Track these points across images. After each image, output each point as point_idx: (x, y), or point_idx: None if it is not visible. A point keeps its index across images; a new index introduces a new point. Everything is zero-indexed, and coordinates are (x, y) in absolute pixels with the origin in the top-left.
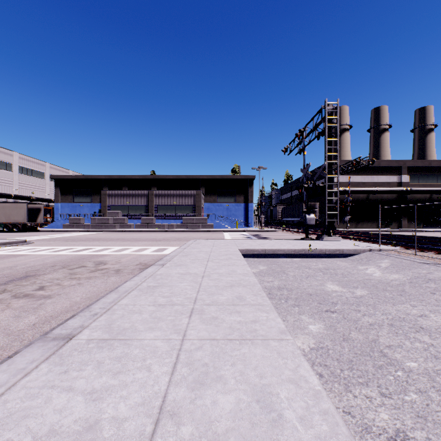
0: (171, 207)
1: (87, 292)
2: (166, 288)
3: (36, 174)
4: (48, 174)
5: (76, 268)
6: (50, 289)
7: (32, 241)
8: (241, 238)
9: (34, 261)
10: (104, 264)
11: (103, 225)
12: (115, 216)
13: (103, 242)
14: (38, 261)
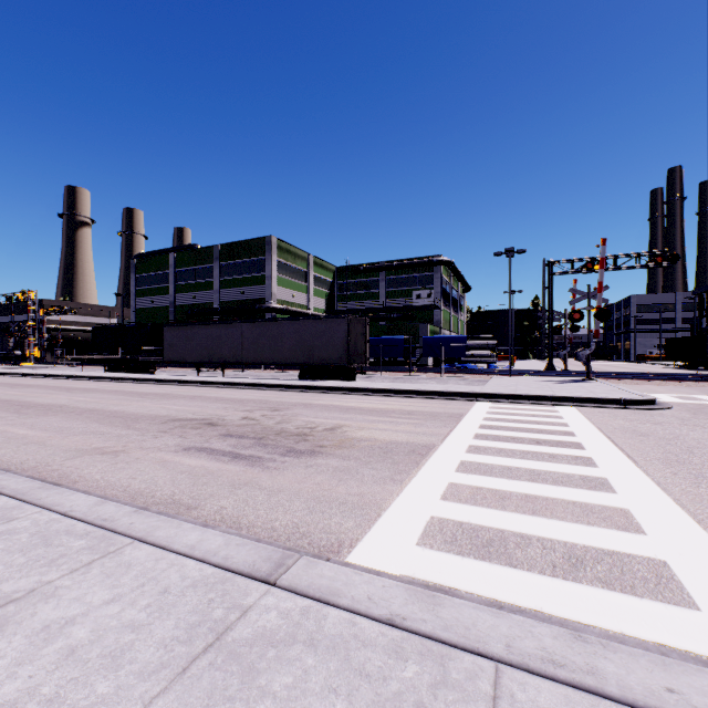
0: None
1: None
2: None
3: None
4: None
5: None
6: None
7: None
8: None
9: None
10: None
11: None
12: None
13: None
14: None
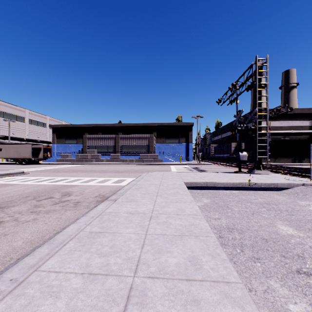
0: (132, 146)
1: (35, 232)
2: (108, 237)
3: (40, 124)
4: (48, 124)
5: (43, 199)
6: (3, 227)
7: (29, 172)
8: (184, 170)
9: (16, 191)
10: (69, 195)
11: (84, 160)
12: (92, 153)
13: (79, 173)
14: (19, 191)
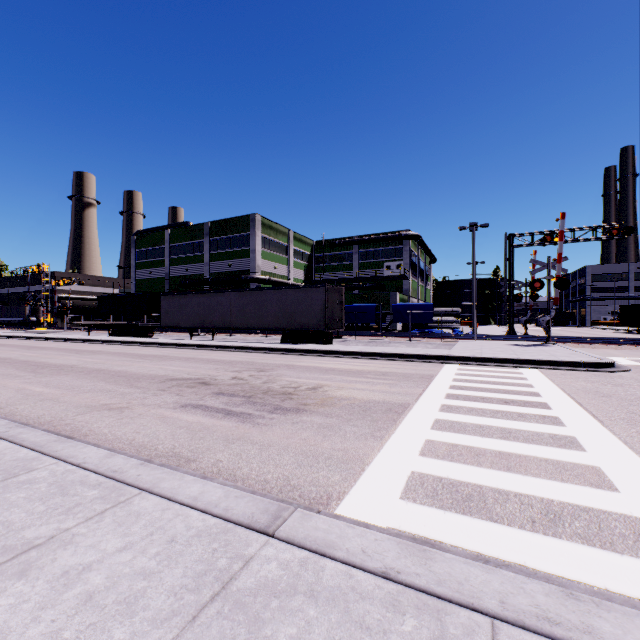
0: None
1: None
2: None
3: None
4: None
5: None
6: None
7: None
8: None
9: None
10: None
11: None
12: None
13: None
14: None
